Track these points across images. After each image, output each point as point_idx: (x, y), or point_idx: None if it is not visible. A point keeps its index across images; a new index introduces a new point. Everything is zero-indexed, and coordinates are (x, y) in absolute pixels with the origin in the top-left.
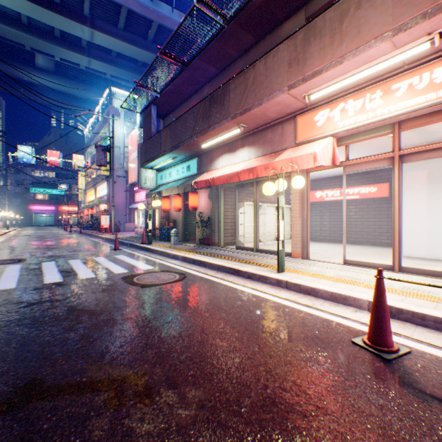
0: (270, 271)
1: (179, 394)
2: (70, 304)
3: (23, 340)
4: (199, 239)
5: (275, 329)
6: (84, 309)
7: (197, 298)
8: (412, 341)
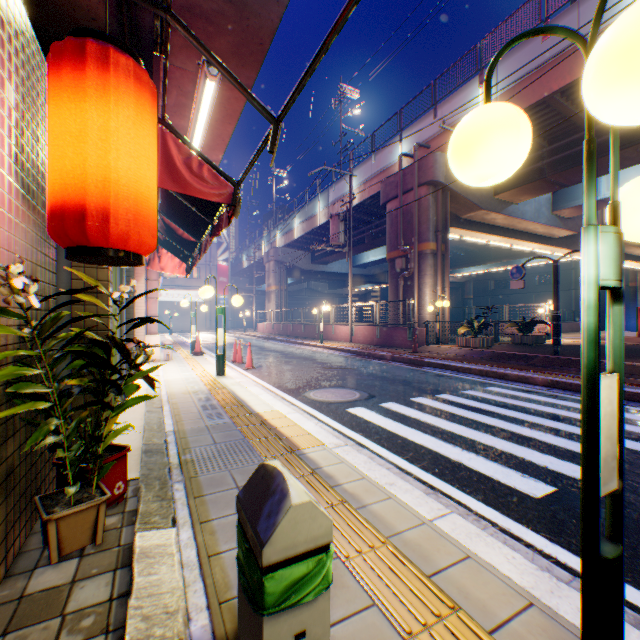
0: (228, 376)
1: (316, 367)
2: (380, 380)
3: (375, 373)
4: (109, 494)
5: (276, 371)
6: (367, 378)
7: (302, 379)
8: (236, 368)
